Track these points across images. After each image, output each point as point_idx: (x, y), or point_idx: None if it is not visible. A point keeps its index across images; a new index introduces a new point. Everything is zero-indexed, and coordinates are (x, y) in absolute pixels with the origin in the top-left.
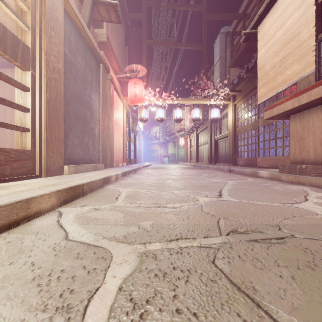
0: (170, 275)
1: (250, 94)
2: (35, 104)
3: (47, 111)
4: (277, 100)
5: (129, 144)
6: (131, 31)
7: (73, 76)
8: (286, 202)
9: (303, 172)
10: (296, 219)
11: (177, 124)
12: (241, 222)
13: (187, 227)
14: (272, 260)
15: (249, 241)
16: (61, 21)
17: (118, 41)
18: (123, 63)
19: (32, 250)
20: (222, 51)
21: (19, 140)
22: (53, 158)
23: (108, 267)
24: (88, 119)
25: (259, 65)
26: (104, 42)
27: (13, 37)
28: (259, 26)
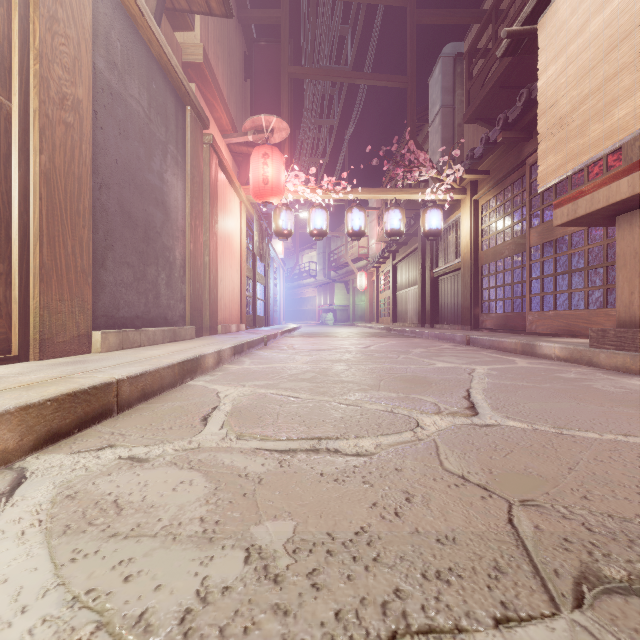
0: None
1: (509, 179)
2: (11, 180)
3: (43, 200)
4: (575, 188)
5: (253, 285)
6: (257, 49)
7: (118, 125)
8: None
9: None
10: None
11: (352, 245)
12: (587, 523)
13: (415, 550)
14: None
15: None
16: None
17: (231, 67)
18: (239, 114)
19: None
20: (446, 93)
21: None
22: (60, 313)
23: None
24: (156, 228)
25: (542, 103)
26: (198, 63)
27: None
28: (543, 15)
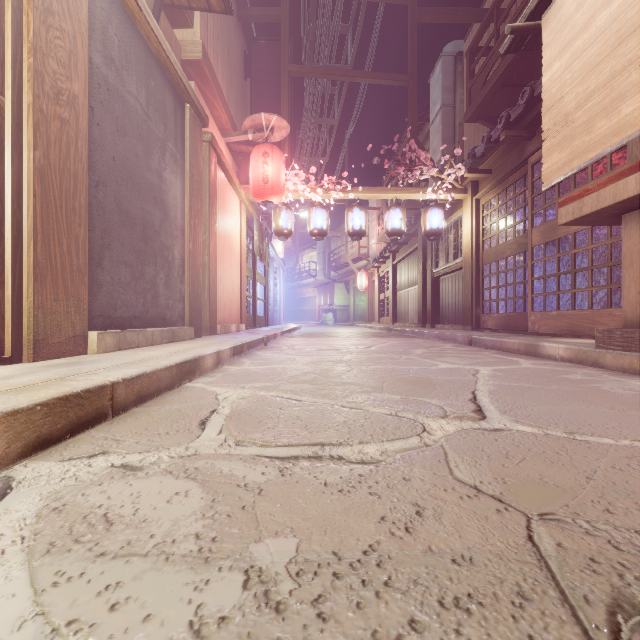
0: None
1: (511, 178)
2: (4, 176)
3: (37, 197)
4: (578, 187)
5: (253, 284)
6: (256, 47)
7: (116, 122)
8: None
9: None
10: None
11: (352, 245)
12: (614, 541)
13: (429, 572)
14: None
15: None
16: None
17: (230, 66)
18: (239, 113)
19: None
20: (447, 92)
21: None
22: (55, 313)
23: None
24: (155, 226)
25: (546, 100)
26: (198, 60)
27: None
28: (548, 11)
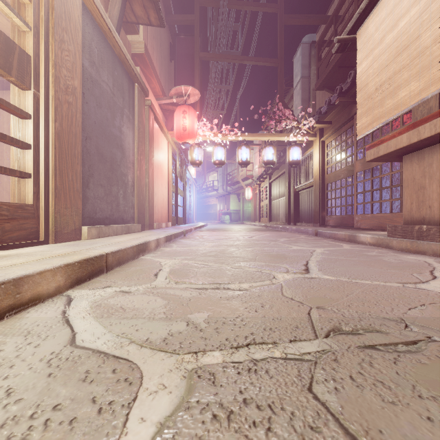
0: (240, 417)
1: (344, 127)
2: (39, 138)
3: (57, 149)
4: (384, 135)
5: (175, 196)
6: (178, 40)
7: (96, 100)
8: (406, 281)
9: (423, 236)
10: (427, 309)
11: (242, 169)
12: (344, 314)
13: (262, 322)
14: (408, 386)
15: (363, 348)
16: (77, 20)
17: (161, 54)
18: (167, 84)
19: (14, 365)
20: (305, 68)
21: (17, 190)
22: (65, 216)
23: (134, 400)
24: (117, 162)
25: (359, 84)
26: (141, 53)
27: (6, 40)
28: (360, 29)
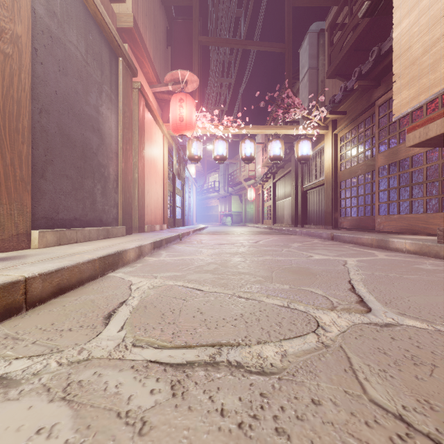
0: None
1: (362, 117)
2: None
3: None
4: (415, 121)
5: (173, 196)
6: (175, 24)
7: (58, 63)
8: None
9: None
10: None
11: (244, 169)
12: None
13: None
14: None
15: None
16: None
17: (156, 36)
18: (163, 72)
19: None
20: (312, 59)
21: None
22: None
23: None
24: (93, 149)
25: (396, 50)
26: (130, 28)
27: None
28: None
